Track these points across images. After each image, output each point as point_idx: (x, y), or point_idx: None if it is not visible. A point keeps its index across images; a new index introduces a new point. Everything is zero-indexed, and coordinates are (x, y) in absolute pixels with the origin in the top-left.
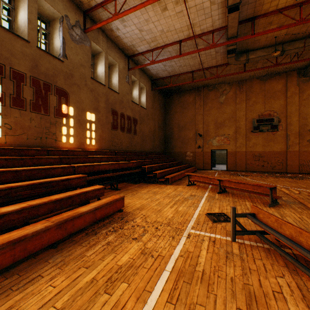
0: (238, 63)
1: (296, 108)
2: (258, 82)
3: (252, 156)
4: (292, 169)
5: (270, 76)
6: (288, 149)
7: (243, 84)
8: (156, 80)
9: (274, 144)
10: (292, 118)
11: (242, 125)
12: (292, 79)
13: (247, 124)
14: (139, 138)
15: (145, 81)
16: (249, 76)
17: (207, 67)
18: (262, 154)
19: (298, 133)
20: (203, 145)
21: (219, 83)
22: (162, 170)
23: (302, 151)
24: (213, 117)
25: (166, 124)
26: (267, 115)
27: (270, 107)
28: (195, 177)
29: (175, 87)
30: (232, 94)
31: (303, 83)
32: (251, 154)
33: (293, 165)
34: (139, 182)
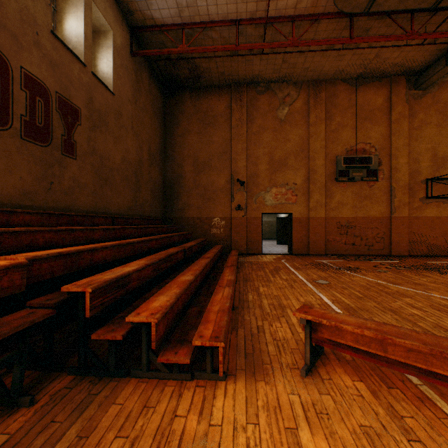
0: (350, 5)
1: (404, 141)
2: (346, 89)
3: (336, 226)
4: (400, 250)
5: (365, 81)
6: (393, 214)
7: (321, 88)
8: (143, 29)
9: (371, 204)
10: (400, 159)
11: (320, 166)
12: (400, 90)
13: (327, 165)
14: (89, 171)
15: (111, 13)
16: (335, 71)
17: (273, 15)
18: (353, 223)
19: (407, 187)
20: (247, 203)
21: (278, 78)
22: (172, 290)
23: (412, 217)
24: (267, 148)
25: (167, 156)
26: (360, 151)
27: (365, 137)
28: (347, 331)
29: (190, 73)
30: (301, 105)
31: (415, 100)
32: (334, 222)
33: (401, 242)
34: (49, 369)
